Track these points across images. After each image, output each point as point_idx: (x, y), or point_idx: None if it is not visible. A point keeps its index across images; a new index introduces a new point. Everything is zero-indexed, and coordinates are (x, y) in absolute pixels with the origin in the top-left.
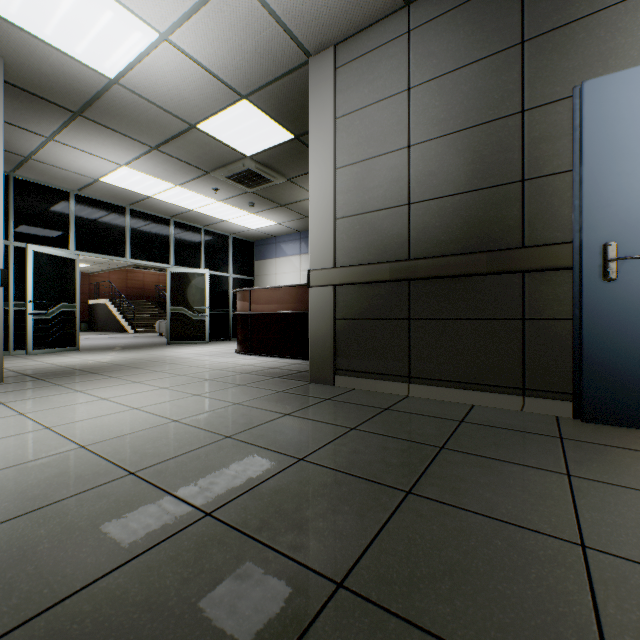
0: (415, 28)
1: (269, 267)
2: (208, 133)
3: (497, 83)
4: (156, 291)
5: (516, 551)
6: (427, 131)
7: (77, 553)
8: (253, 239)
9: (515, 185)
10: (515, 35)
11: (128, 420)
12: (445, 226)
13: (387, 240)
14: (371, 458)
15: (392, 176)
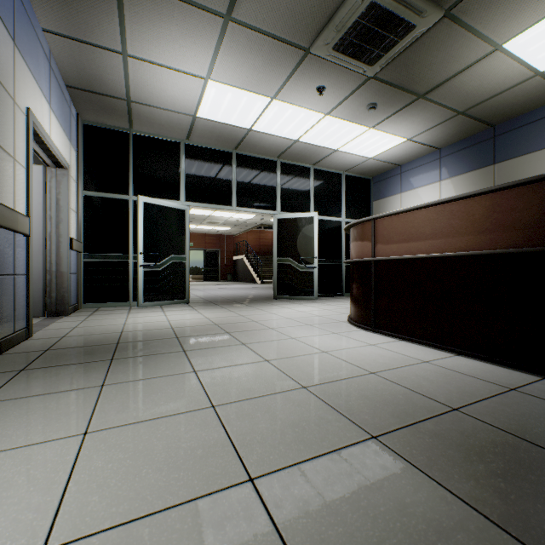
0: None
1: (391, 206)
2: None
3: None
4: None
5: None
6: None
7: None
8: (370, 175)
9: None
10: None
11: None
12: None
13: None
14: None
15: None
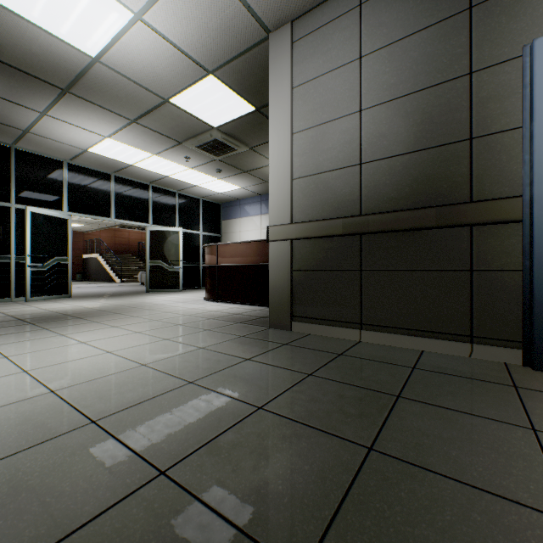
0: (366, 1)
1: (234, 226)
2: (179, 107)
3: (445, 48)
4: (139, 247)
5: (500, 530)
6: (378, 96)
7: (16, 522)
8: (220, 202)
9: (463, 143)
10: (463, 1)
11: (100, 364)
12: (395, 183)
13: (340, 198)
14: (329, 407)
15: (345, 139)
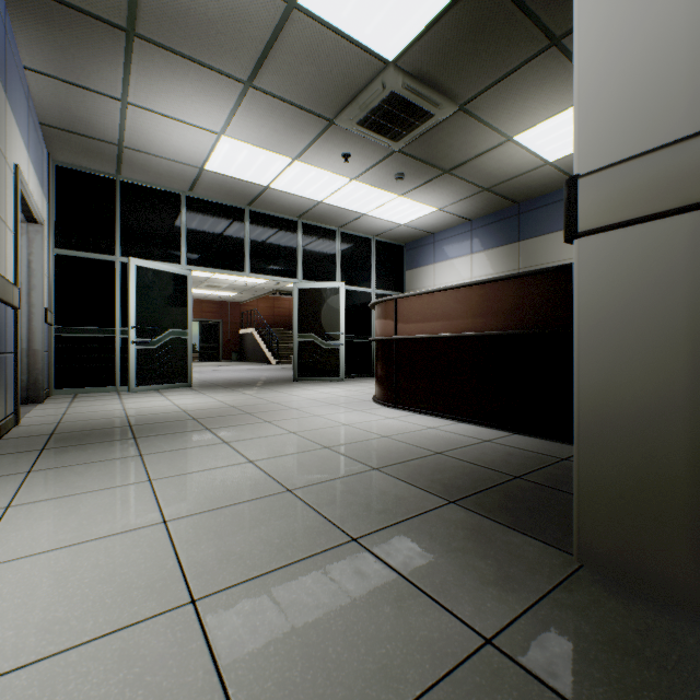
0: None
1: (424, 277)
2: (318, 17)
3: None
4: None
5: None
6: None
7: None
8: (403, 241)
9: None
10: None
11: None
12: None
13: None
14: None
15: None
